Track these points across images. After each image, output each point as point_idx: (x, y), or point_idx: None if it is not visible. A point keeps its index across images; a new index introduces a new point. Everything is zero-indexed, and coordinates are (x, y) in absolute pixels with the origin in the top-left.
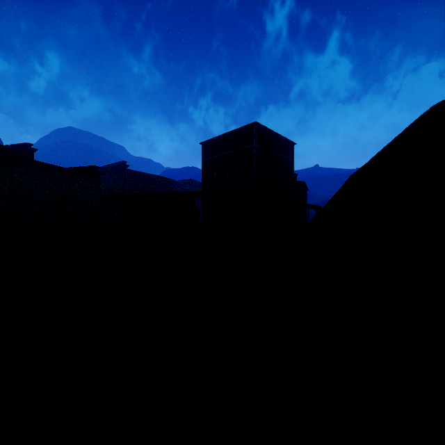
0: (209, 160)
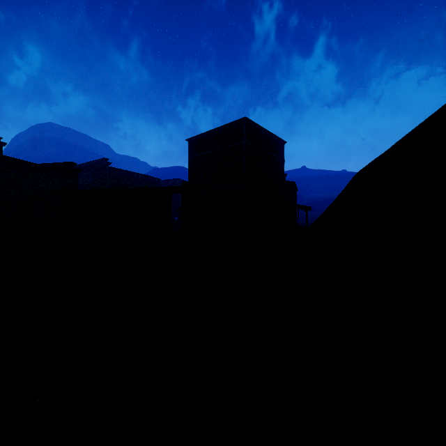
0: (196, 157)
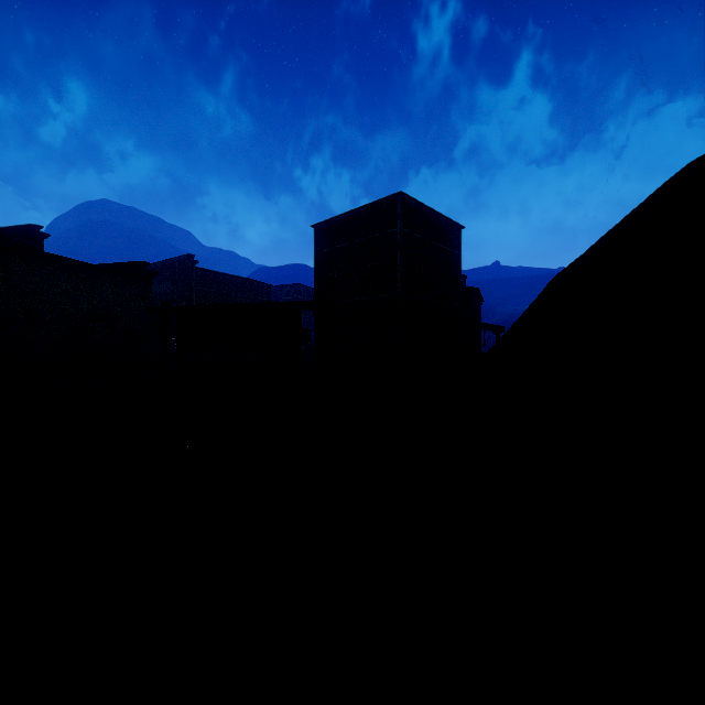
0: (327, 253)
